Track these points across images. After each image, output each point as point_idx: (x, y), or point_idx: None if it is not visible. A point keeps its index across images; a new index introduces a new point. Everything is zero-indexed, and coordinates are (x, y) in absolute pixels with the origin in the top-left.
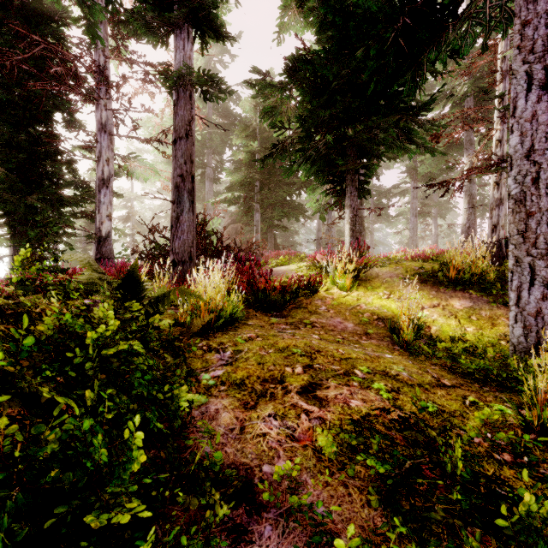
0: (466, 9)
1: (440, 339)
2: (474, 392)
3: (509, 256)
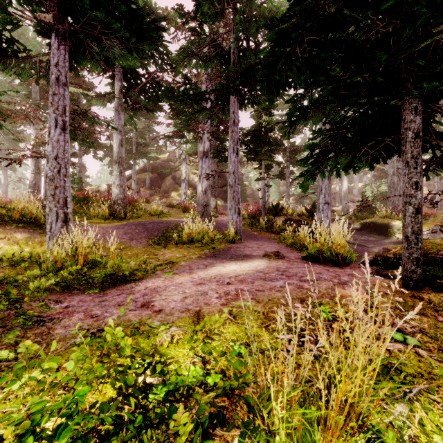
0: (24, 57)
1: (5, 255)
2: (23, 271)
3: (47, 207)
